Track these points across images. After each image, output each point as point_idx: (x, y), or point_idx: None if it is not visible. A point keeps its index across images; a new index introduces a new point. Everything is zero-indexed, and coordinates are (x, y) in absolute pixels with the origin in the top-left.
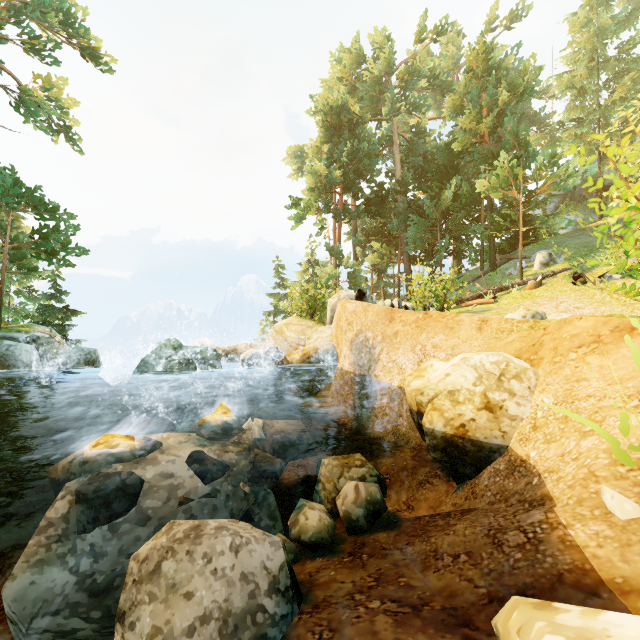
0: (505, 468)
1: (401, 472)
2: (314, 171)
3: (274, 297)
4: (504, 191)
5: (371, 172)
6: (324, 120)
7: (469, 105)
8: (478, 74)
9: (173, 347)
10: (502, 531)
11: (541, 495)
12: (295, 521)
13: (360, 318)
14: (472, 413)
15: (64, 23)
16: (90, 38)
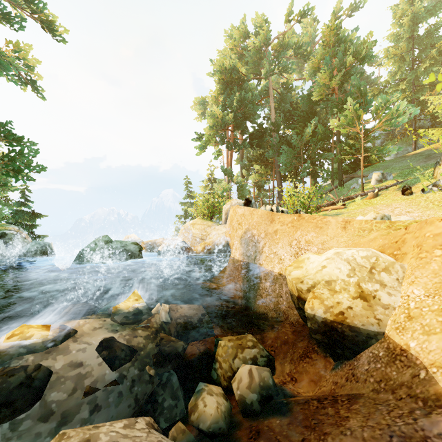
0: (385, 355)
1: (283, 345)
2: (213, 114)
3: (184, 205)
4: (350, 127)
5: (253, 116)
6: (220, 77)
7: (324, 66)
8: (330, 45)
9: (104, 242)
10: (407, 441)
11: (435, 394)
12: (194, 406)
13: (247, 219)
14: (348, 301)
15: (28, 2)
16: (48, 14)
